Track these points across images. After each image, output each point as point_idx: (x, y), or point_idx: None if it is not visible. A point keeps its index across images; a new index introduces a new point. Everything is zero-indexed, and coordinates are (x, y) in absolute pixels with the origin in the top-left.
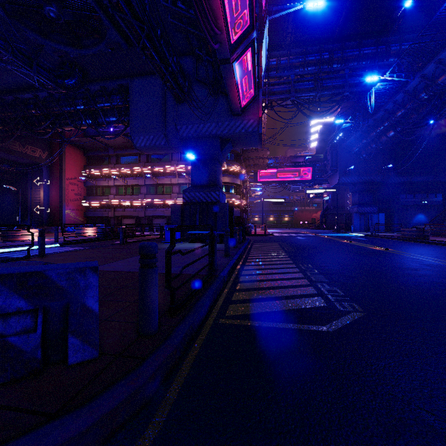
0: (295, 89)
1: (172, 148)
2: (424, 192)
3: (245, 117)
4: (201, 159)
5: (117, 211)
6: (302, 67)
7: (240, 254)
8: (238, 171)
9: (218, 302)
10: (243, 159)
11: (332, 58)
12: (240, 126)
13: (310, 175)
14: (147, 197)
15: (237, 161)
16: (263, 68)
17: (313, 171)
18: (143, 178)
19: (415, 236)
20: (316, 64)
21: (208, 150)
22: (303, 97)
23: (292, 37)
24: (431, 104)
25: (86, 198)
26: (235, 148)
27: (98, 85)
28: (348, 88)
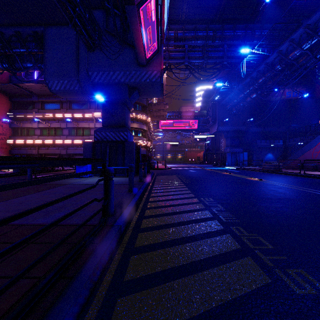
0: (188, 56)
1: (86, 94)
2: (271, 139)
3: (150, 68)
4: (111, 104)
5: (41, 149)
6: (193, 40)
7: (144, 189)
8: (145, 119)
9: (99, 290)
10: (148, 111)
11: (215, 35)
12: (145, 76)
13: (196, 125)
14: (68, 138)
15: (143, 111)
16: (165, 22)
17: (198, 123)
18: (64, 121)
19: (273, 169)
20: (203, 38)
21: (118, 96)
22: (194, 63)
23: (186, 15)
24: (283, 74)
25: (11, 137)
26: (142, 96)
27: (12, 29)
28: (226, 59)
